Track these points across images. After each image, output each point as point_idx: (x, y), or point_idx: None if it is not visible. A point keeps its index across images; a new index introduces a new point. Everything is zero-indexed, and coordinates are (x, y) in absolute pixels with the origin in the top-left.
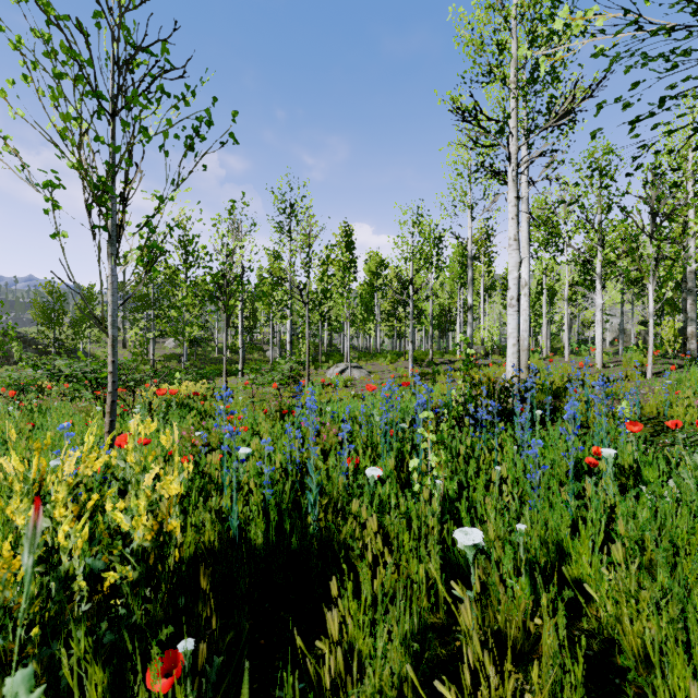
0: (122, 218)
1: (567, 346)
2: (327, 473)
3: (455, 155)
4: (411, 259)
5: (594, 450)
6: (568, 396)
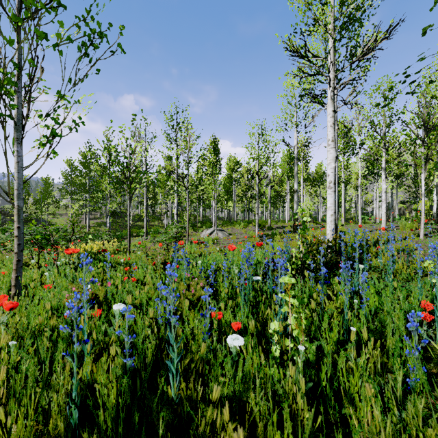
0: (28, 110)
1: (360, 216)
2: (191, 333)
3: (289, 82)
4: (257, 158)
5: (423, 303)
6: (370, 251)
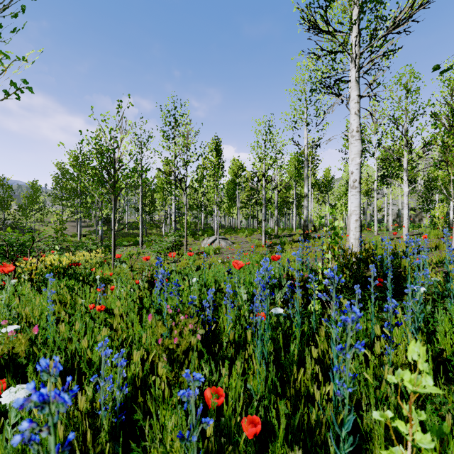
0: None
1: (376, 223)
2: None
3: (305, 62)
4: (264, 159)
5: None
6: (403, 264)
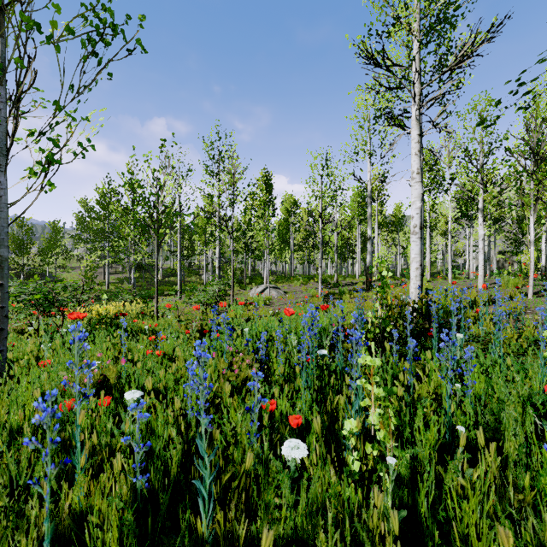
0: (16, 127)
1: (450, 270)
2: (233, 434)
3: (362, 98)
4: (321, 197)
5: None
6: (467, 315)
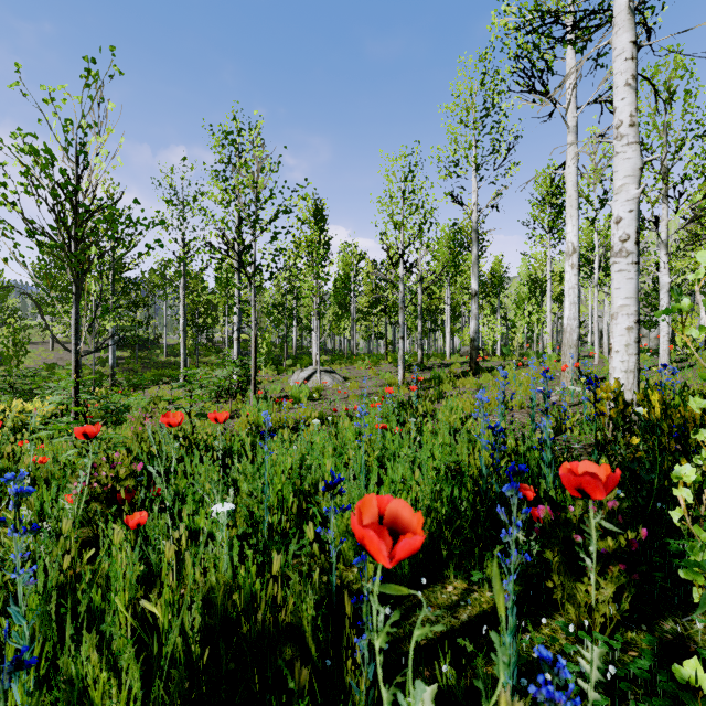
0: None
1: (597, 344)
2: None
3: None
4: (402, 225)
5: None
6: None
